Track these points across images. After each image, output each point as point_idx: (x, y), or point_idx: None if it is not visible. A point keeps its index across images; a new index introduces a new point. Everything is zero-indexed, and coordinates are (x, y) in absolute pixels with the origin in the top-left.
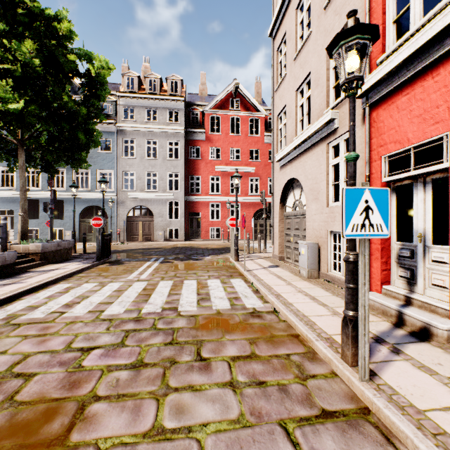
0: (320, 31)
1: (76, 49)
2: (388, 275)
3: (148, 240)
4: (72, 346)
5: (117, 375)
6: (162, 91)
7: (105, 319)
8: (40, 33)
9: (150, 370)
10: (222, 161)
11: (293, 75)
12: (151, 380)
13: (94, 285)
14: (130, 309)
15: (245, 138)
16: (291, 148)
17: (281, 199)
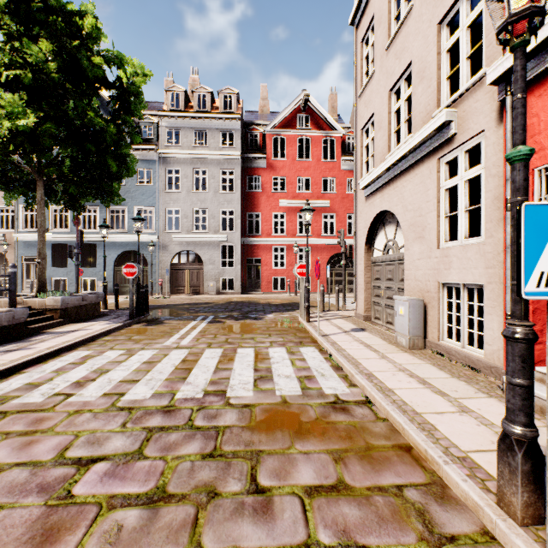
0: (427, 1)
1: (103, 51)
2: (544, 352)
3: (196, 292)
4: (65, 456)
5: (120, 518)
6: (214, 108)
7: (123, 408)
8: (58, 32)
9: (173, 510)
10: (288, 193)
11: (385, 71)
12: (173, 531)
13: (120, 353)
14: (160, 391)
15: (317, 164)
16: (382, 169)
17: (367, 239)
